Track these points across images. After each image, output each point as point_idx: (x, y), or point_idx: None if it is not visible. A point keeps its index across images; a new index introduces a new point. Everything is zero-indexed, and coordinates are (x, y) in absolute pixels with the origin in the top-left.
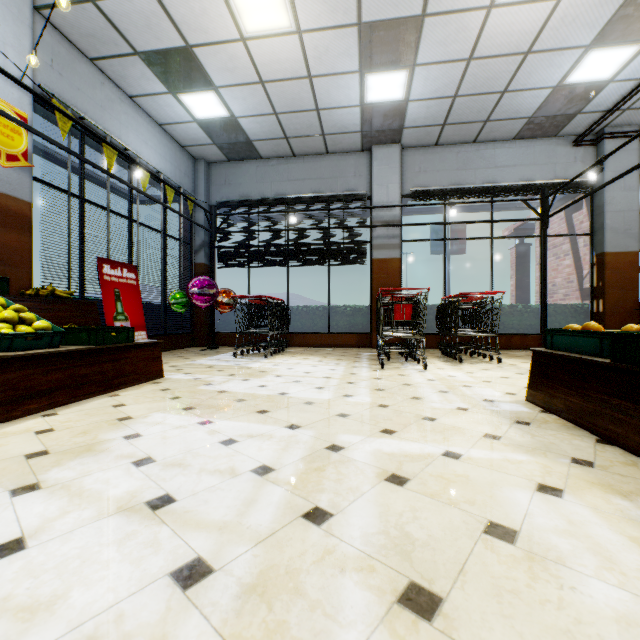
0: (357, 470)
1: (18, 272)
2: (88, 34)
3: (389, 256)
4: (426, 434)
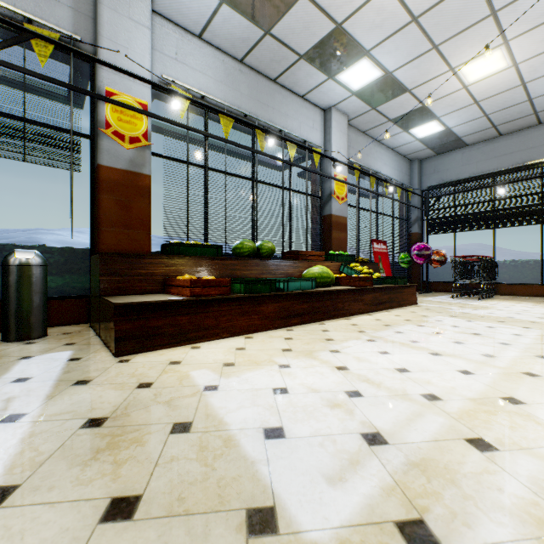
0: None
1: (343, 251)
2: (366, 122)
3: None
4: None
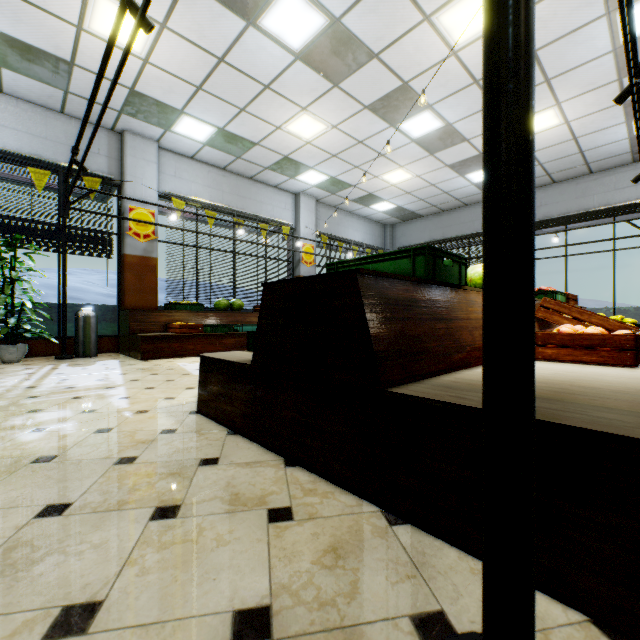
0: None
1: None
2: (332, 201)
3: None
4: None
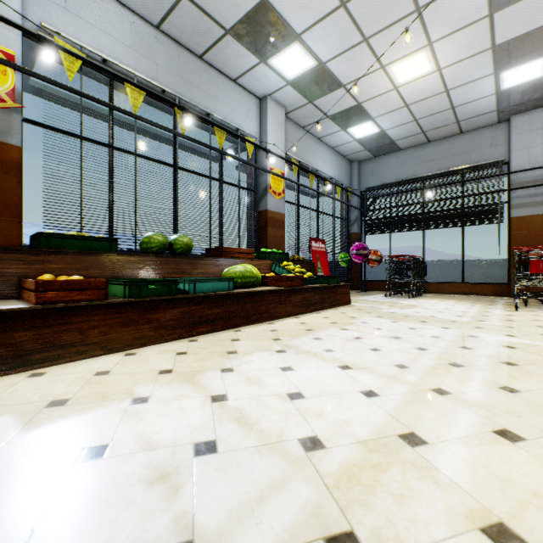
0: (486, 342)
1: (281, 249)
2: (304, 117)
3: (530, 213)
4: (538, 339)
